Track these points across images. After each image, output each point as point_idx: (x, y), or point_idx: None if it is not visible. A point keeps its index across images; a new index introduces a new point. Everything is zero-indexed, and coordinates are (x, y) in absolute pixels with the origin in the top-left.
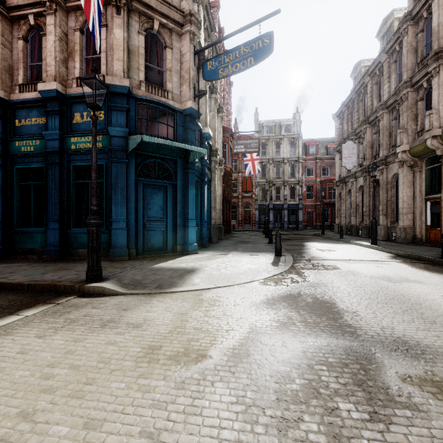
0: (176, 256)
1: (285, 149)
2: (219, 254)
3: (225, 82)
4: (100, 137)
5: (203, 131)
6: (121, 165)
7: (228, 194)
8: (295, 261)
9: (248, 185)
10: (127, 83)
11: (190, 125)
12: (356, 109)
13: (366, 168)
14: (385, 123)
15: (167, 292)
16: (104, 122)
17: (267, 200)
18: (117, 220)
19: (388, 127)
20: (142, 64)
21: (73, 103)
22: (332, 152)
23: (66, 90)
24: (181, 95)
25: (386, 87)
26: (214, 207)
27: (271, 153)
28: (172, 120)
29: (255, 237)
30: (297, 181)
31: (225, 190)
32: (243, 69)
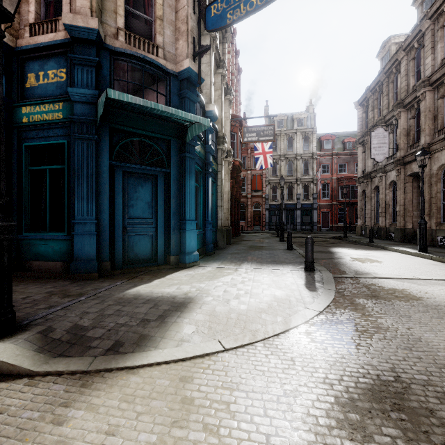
0: (167, 271)
1: (298, 145)
2: (226, 267)
3: (233, 65)
4: (59, 104)
5: (206, 109)
6: (88, 142)
7: (237, 192)
8: (336, 281)
9: (257, 183)
10: (94, 24)
11: (187, 93)
12: (385, 92)
13: (400, 160)
14: (428, 103)
15: (123, 367)
16: (67, 83)
17: (278, 199)
18: (81, 221)
19: (432, 108)
20: (121, 5)
21: (26, 60)
22: (350, 147)
23: (16, 41)
24: (176, 54)
25: (429, 60)
26: (220, 205)
27: (283, 149)
28: (164, 87)
29: (268, 240)
30: (312, 179)
31: (234, 187)
32: (261, 6)
